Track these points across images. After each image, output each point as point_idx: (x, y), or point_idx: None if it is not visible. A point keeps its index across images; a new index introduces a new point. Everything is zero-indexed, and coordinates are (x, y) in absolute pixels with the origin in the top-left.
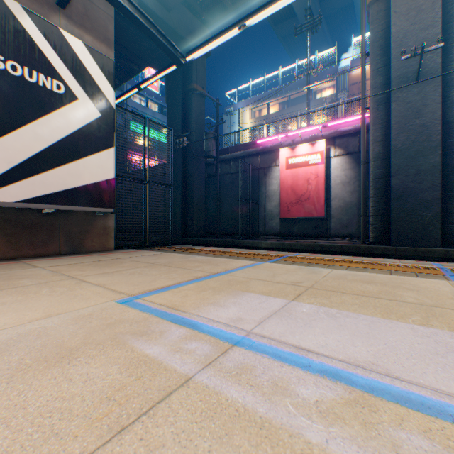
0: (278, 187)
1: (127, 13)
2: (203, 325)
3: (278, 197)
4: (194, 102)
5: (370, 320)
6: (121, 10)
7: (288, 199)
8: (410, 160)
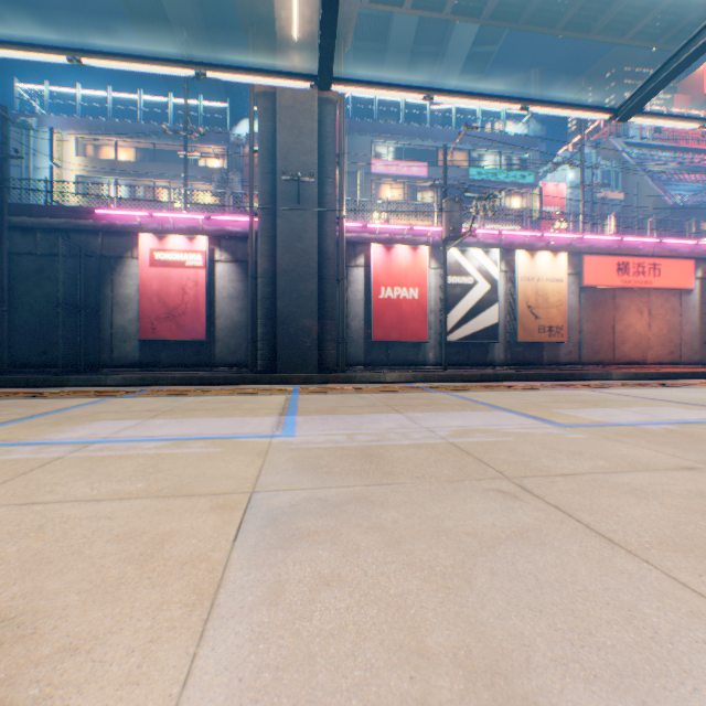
0: (138, 292)
1: None
2: (57, 441)
3: (138, 307)
4: None
5: (209, 419)
6: None
7: (155, 312)
8: (295, 284)
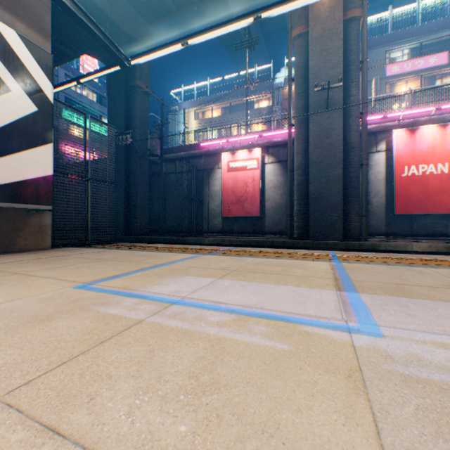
0: (220, 188)
1: (68, 10)
2: (151, 296)
3: (220, 197)
4: (137, 99)
5: (266, 286)
6: (62, 6)
7: (229, 199)
8: (322, 171)
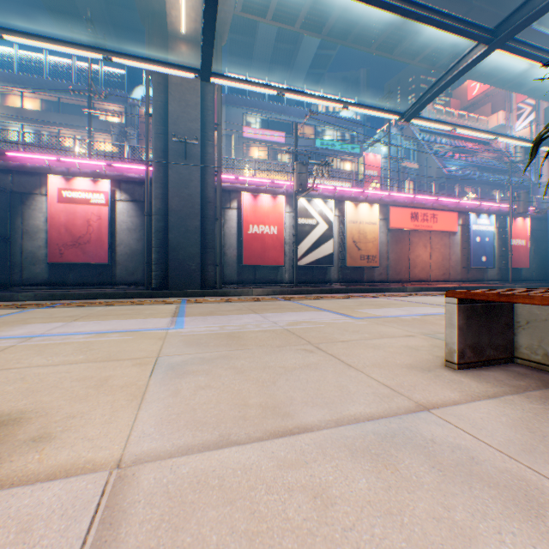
0: (47, 223)
1: None
2: (4, 337)
3: (47, 236)
4: None
5: (120, 321)
6: None
7: (62, 240)
8: (183, 221)
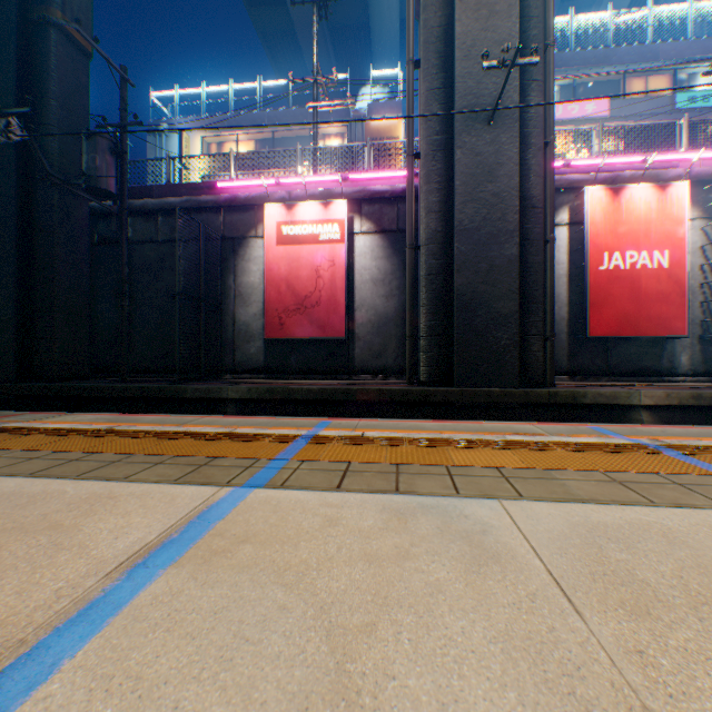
0: (262, 279)
1: None
2: None
3: (262, 298)
4: (55, 54)
5: None
6: None
7: (282, 303)
8: (481, 248)
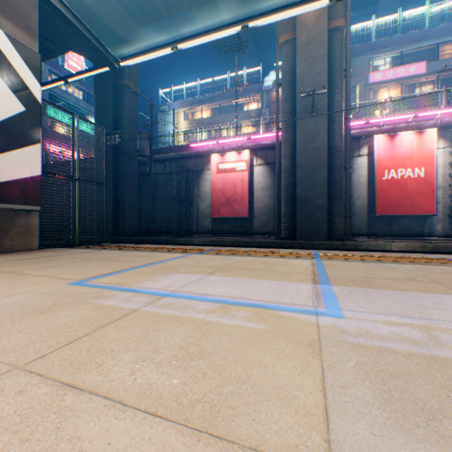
0: (210, 189)
1: (57, 11)
2: (144, 290)
3: (210, 198)
4: (126, 99)
5: (250, 280)
6: (50, 7)
7: (219, 201)
8: (308, 174)
